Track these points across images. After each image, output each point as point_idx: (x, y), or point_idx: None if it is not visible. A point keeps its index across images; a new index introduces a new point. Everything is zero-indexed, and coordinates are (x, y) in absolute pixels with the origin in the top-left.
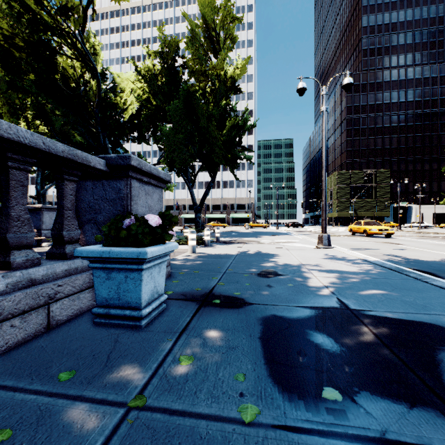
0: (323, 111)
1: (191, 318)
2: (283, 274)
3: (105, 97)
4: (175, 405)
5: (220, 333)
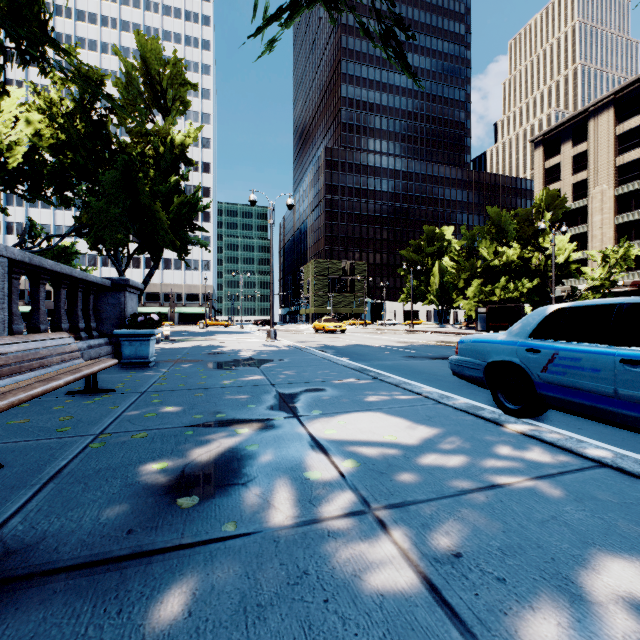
0: (271, 224)
1: (173, 364)
2: (227, 353)
3: None
4: (179, 371)
5: (190, 365)
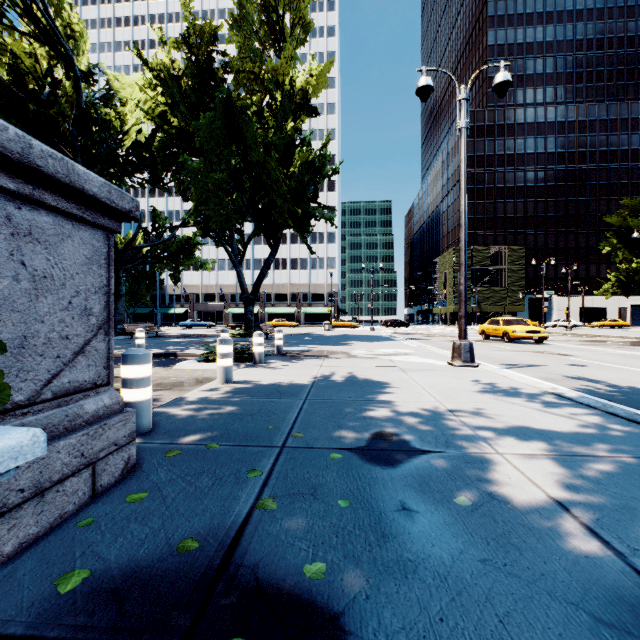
0: (462, 129)
1: None
2: (424, 451)
3: (95, 115)
4: None
5: None
